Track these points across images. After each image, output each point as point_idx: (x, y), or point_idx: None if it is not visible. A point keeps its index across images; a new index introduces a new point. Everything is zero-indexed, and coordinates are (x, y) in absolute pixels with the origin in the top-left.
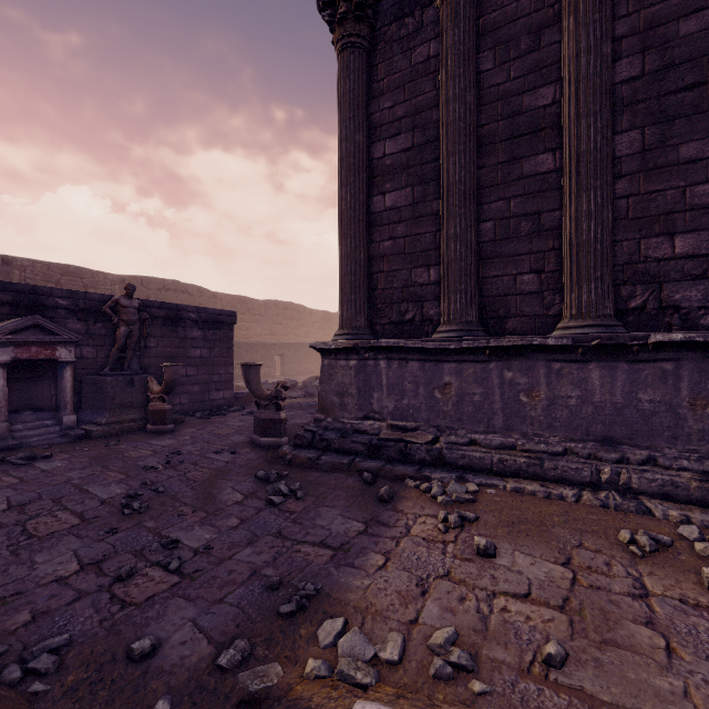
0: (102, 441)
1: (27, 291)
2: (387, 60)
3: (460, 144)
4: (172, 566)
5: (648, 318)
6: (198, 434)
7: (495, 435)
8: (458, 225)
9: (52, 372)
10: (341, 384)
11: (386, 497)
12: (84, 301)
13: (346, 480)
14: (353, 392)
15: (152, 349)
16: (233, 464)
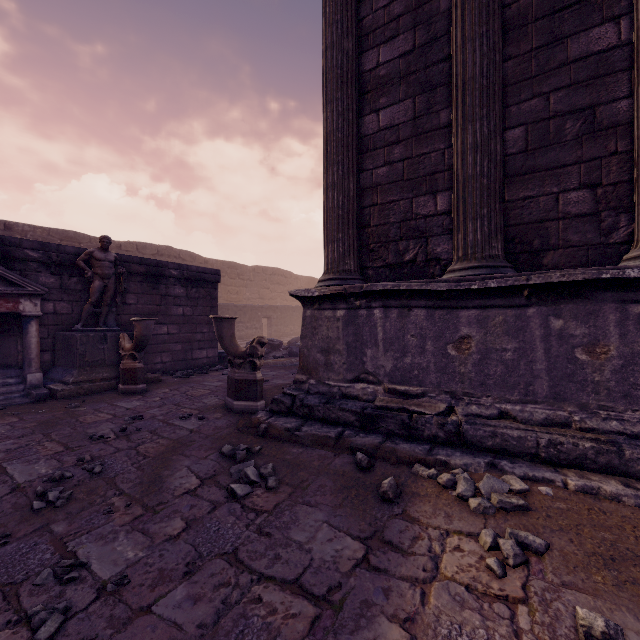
0: (65, 402)
1: None
2: None
3: (481, 25)
4: (42, 632)
5: None
6: (170, 395)
7: (537, 406)
8: (478, 131)
9: (18, 327)
10: (326, 339)
11: (391, 496)
12: (57, 254)
13: (333, 461)
14: (341, 349)
15: (132, 306)
16: (197, 434)
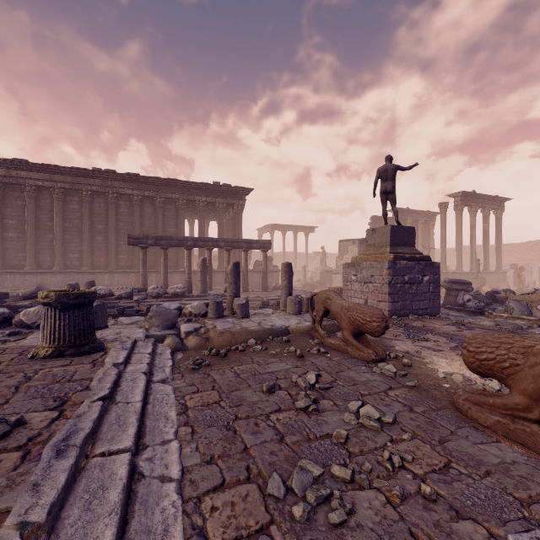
0: None
1: None
2: (9, 200)
3: (31, 229)
4: None
5: (71, 267)
6: None
7: None
8: (31, 246)
9: None
10: None
11: None
12: None
13: None
14: None
15: None
16: None
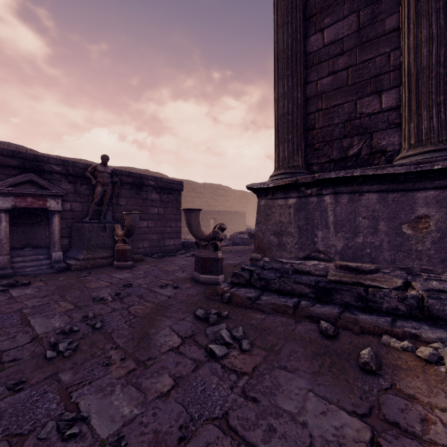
0: (77, 273)
1: (30, 159)
2: None
3: None
4: None
5: None
6: (150, 270)
7: None
8: (433, 23)
9: (46, 219)
10: (279, 224)
11: (373, 367)
12: (73, 168)
13: (295, 327)
14: (293, 231)
15: (122, 206)
16: (174, 299)
